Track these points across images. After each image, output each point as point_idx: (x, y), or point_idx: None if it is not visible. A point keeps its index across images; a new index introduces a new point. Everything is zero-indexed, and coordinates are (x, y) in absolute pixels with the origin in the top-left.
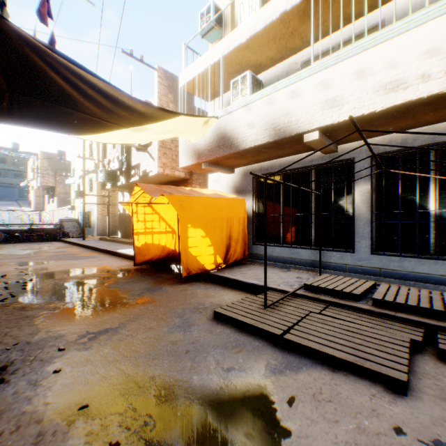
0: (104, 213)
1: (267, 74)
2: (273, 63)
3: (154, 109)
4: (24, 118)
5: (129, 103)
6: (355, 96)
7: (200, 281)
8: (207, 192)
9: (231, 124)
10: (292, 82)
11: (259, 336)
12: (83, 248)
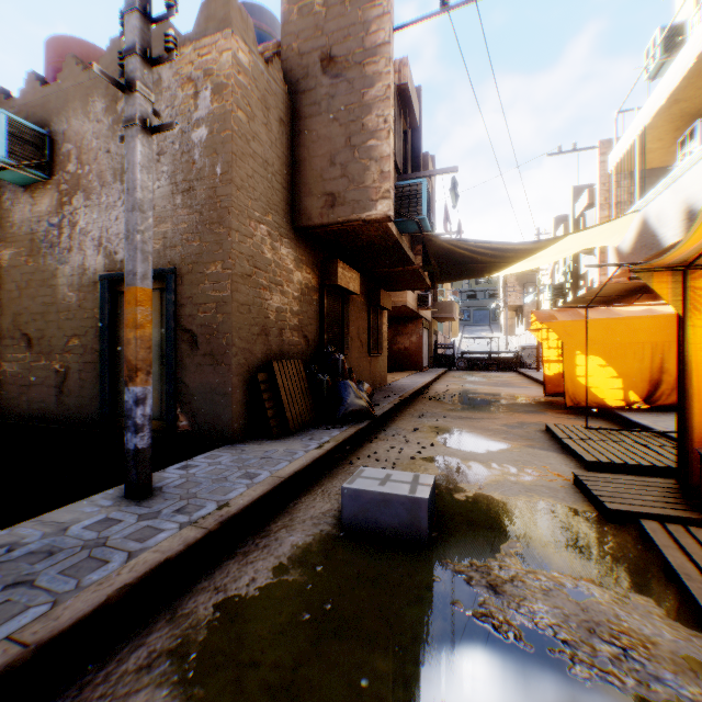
0: None
1: None
2: None
3: (533, 243)
4: (448, 279)
5: (510, 247)
6: None
7: (594, 416)
8: (635, 308)
9: (650, 217)
10: None
11: (556, 441)
12: (528, 379)
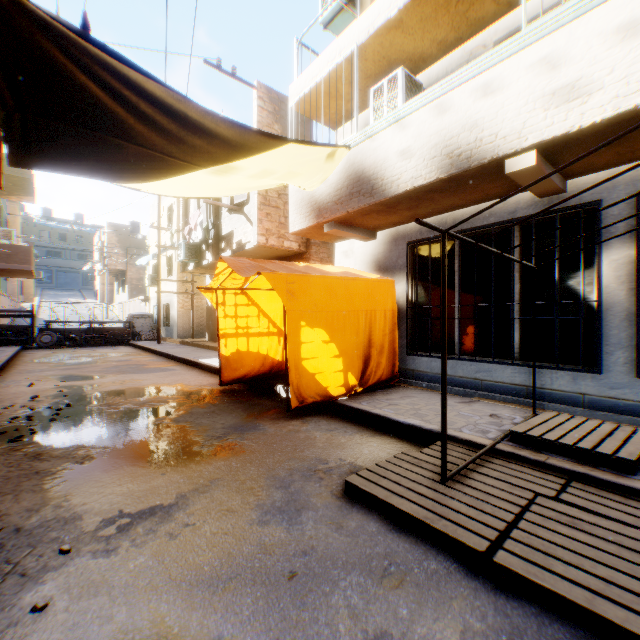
0: (187, 306)
1: (431, 72)
2: (443, 52)
3: (245, 131)
4: (48, 156)
5: (205, 123)
6: (616, 74)
7: (320, 414)
8: (332, 270)
9: (371, 156)
10: (483, 68)
11: (436, 546)
12: (156, 356)
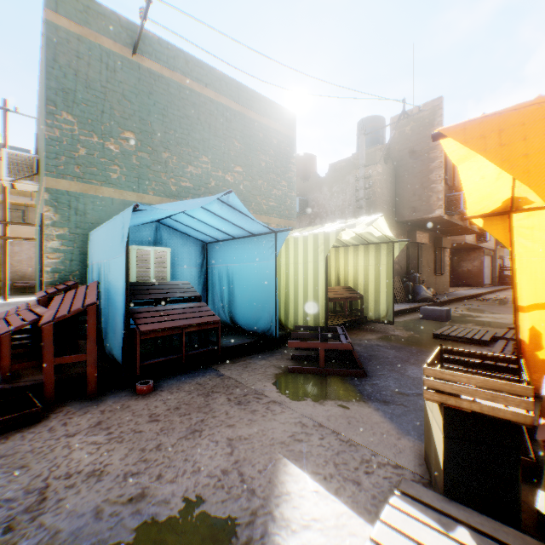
0: None
1: None
2: None
3: None
4: None
5: None
6: None
7: None
8: None
9: None
10: None
11: None
12: None
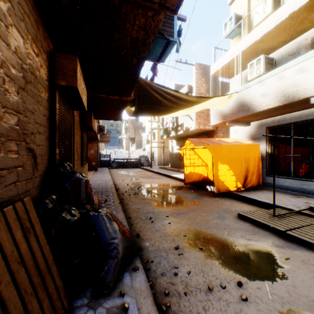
0: (161, 152)
1: (278, 52)
2: (283, 44)
3: (199, 98)
4: (141, 114)
5: (186, 98)
6: None
7: (226, 197)
8: (230, 140)
9: (247, 95)
10: (299, 62)
11: (268, 230)
12: (152, 172)
